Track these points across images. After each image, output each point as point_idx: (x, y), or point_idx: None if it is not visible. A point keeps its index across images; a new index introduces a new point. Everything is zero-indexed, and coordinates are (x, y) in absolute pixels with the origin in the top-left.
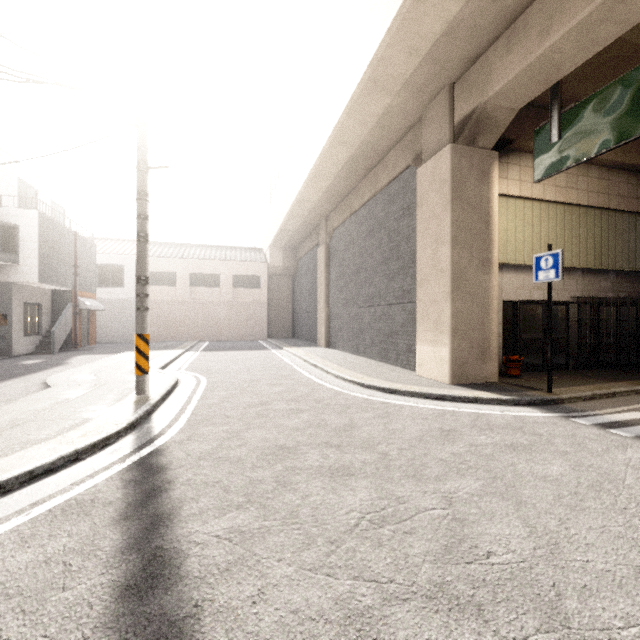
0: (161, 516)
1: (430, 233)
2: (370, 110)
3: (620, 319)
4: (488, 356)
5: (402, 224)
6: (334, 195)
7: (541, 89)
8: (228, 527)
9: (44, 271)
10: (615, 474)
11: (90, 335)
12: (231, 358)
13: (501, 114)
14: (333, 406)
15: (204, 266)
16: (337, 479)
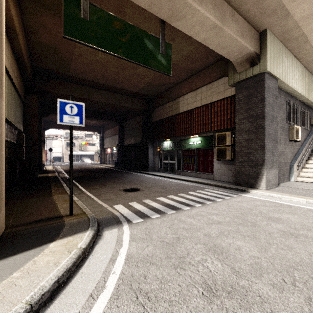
0: None
1: None
2: None
3: (7, 156)
4: (1, 201)
5: None
6: None
7: None
8: None
9: None
10: (224, 229)
11: None
12: None
13: None
14: None
15: None
16: None
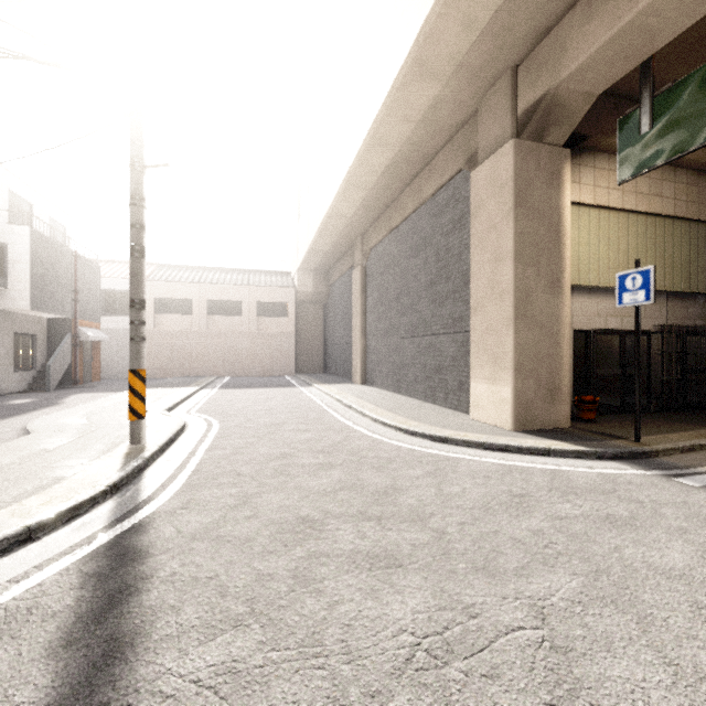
0: (121, 640)
1: (487, 248)
2: (415, 102)
3: None
4: (558, 396)
5: (452, 239)
6: (371, 208)
7: (628, 67)
8: (216, 663)
9: (37, 296)
10: None
11: (93, 370)
12: (252, 397)
13: (576, 101)
14: (371, 459)
15: (224, 292)
16: (378, 573)
